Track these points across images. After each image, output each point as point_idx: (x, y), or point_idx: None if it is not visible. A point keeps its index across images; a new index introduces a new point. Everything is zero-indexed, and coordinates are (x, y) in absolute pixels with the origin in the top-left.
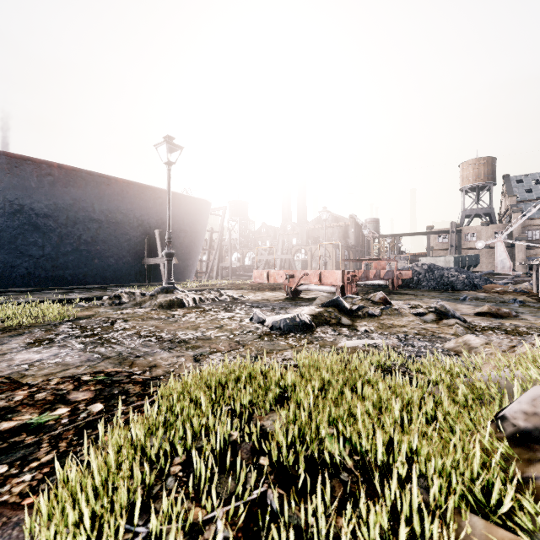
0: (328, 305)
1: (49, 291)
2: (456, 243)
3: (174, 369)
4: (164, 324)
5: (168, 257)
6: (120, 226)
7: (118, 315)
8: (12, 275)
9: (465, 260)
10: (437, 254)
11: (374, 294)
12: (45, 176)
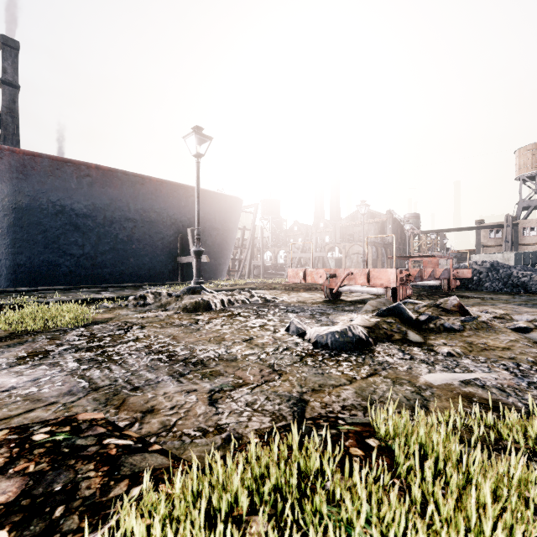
0: (386, 314)
1: (85, 289)
2: (512, 238)
3: (176, 421)
4: (184, 333)
5: (197, 255)
6: (154, 225)
7: (137, 319)
8: (55, 273)
9: (528, 257)
10: (488, 251)
11: (444, 300)
12: (84, 177)
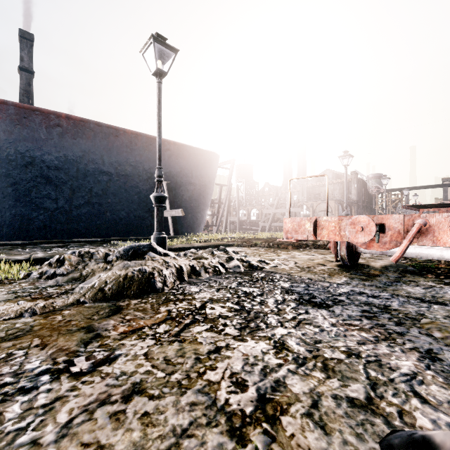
0: None
1: (46, 244)
2: None
3: None
4: None
5: (157, 202)
6: (129, 179)
7: None
8: (29, 227)
9: None
10: None
11: None
12: (54, 127)
